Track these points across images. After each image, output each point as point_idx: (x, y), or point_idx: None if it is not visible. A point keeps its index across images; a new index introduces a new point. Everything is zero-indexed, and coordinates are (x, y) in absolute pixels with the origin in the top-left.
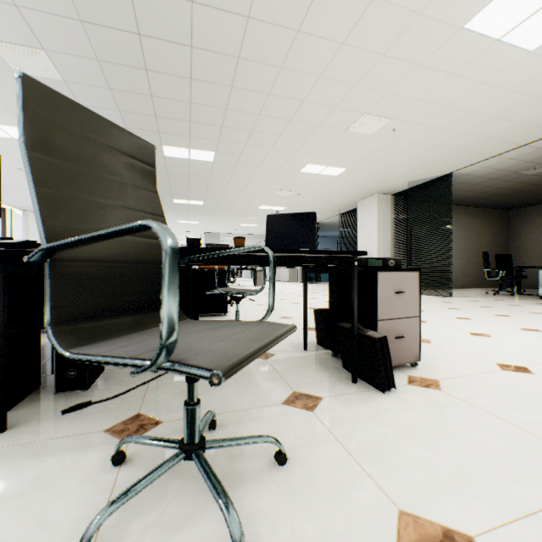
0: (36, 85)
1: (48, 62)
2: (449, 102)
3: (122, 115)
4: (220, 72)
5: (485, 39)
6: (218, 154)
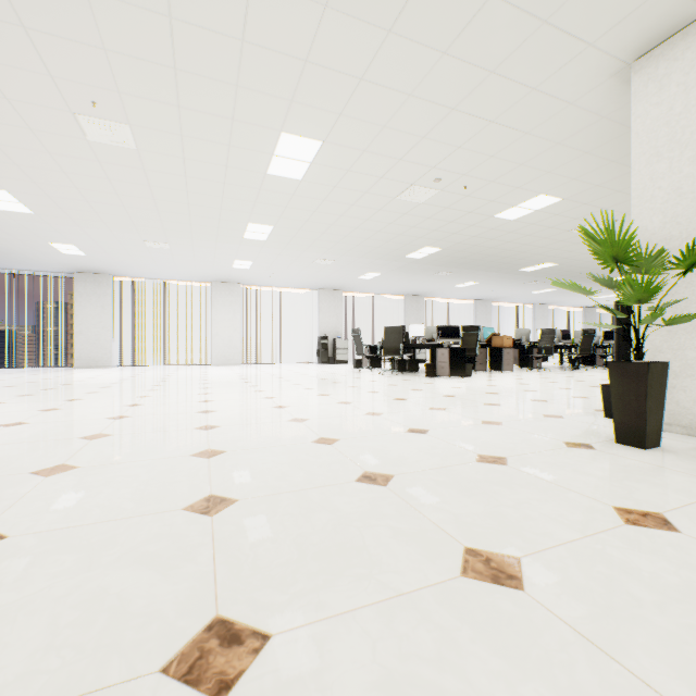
0: (385, 327)
1: (446, 272)
2: (598, 209)
3: (482, 271)
4: (480, 256)
5: (530, 213)
6: (551, 262)
